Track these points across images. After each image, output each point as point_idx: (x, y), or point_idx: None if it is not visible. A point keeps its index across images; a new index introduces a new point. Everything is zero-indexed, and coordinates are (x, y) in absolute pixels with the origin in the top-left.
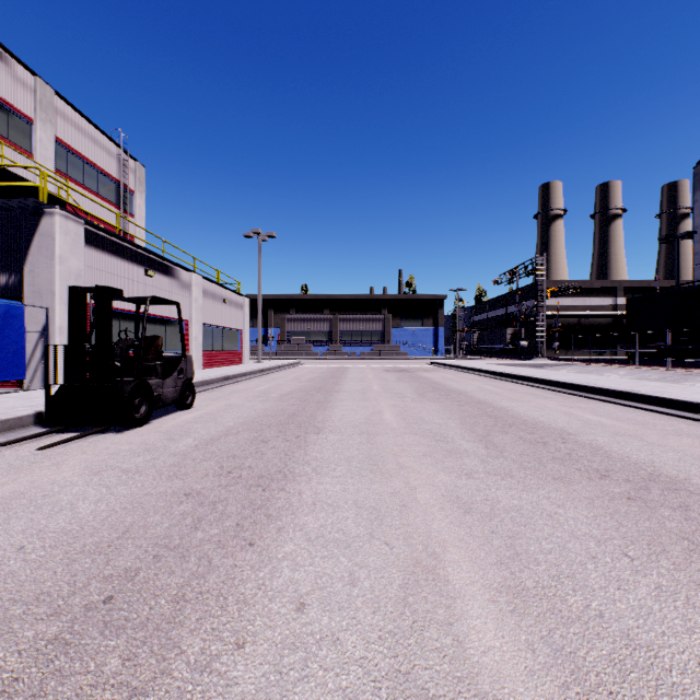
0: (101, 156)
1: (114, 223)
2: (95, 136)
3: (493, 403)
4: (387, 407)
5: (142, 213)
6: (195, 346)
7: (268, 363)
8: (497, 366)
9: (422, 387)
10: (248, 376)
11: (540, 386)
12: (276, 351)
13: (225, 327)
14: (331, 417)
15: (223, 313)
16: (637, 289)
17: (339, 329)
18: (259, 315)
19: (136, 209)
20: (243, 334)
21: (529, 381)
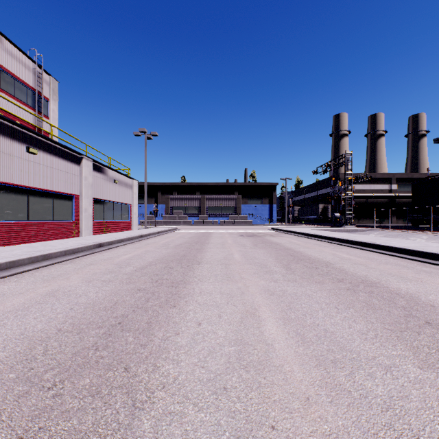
0: (17, 68)
1: (30, 121)
2: (12, 50)
3: (384, 283)
4: (260, 296)
5: (56, 116)
6: (84, 216)
7: (151, 229)
8: (326, 232)
9: (281, 255)
10: (125, 242)
11: (394, 254)
12: (162, 220)
13: (116, 202)
14: (178, 332)
15: (114, 191)
16: (404, 179)
17: (206, 205)
18: (145, 193)
19: (50, 112)
20: (132, 207)
21: (374, 247)
